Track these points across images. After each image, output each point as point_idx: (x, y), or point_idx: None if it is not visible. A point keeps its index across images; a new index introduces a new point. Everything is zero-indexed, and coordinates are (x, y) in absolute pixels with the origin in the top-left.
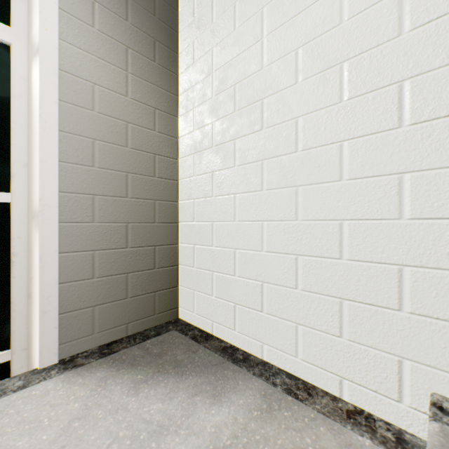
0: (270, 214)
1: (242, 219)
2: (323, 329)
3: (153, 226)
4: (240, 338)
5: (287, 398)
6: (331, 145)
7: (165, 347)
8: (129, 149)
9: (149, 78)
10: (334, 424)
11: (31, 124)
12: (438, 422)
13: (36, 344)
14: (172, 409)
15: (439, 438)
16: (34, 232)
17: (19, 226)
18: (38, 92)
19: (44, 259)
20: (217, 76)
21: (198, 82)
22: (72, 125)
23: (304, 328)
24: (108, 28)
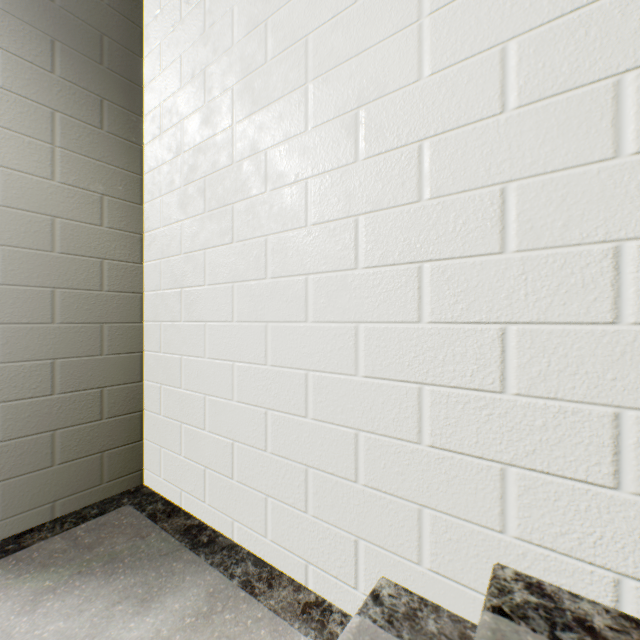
0: (241, 353)
1: (212, 356)
2: (290, 502)
3: (99, 360)
4: (210, 513)
5: (240, 595)
6: (298, 277)
7: (105, 533)
8: (57, 255)
9: (93, 152)
10: (281, 623)
11: None
12: (362, 615)
13: None
14: (77, 627)
15: (349, 636)
16: None
17: None
18: None
19: None
20: (187, 159)
21: (166, 162)
22: None
23: (274, 501)
24: (19, 84)
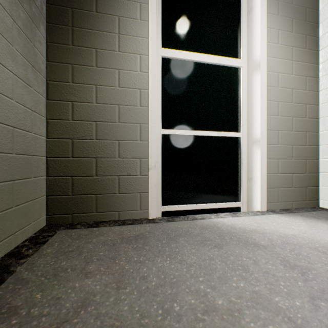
0: None
1: None
2: None
3: (304, 148)
4: None
5: None
6: None
7: None
8: (293, 104)
9: (302, 59)
10: None
11: (250, 100)
12: None
13: (256, 200)
14: None
15: None
16: (254, 149)
17: (244, 147)
18: (259, 85)
19: (262, 161)
20: None
21: None
22: (270, 96)
23: None
24: (283, 41)
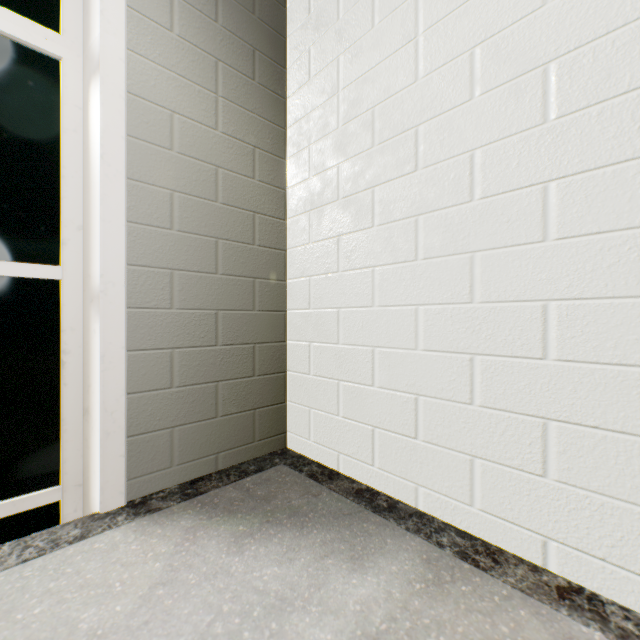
0: (429, 294)
1: (384, 304)
2: (514, 464)
3: (251, 316)
4: (381, 477)
5: (463, 566)
6: (528, 189)
7: (273, 488)
8: (219, 205)
9: (247, 103)
10: (540, 606)
11: (88, 170)
12: None
13: (95, 478)
14: (295, 575)
15: None
16: (92, 321)
17: (73, 313)
18: (100, 124)
19: (107, 359)
20: (346, 96)
21: (317, 107)
22: (144, 170)
23: (485, 463)
24: (191, 33)
